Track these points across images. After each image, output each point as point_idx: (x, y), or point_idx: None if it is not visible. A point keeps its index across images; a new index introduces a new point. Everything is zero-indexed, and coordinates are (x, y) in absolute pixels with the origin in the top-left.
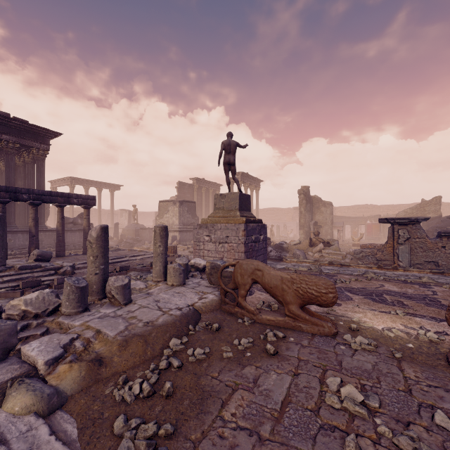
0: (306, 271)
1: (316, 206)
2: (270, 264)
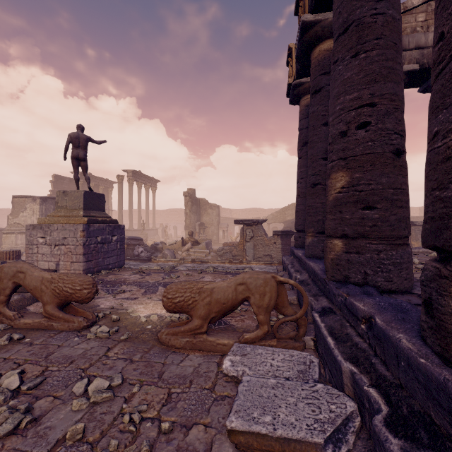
0: (157, 269)
1: (203, 208)
2: (134, 265)
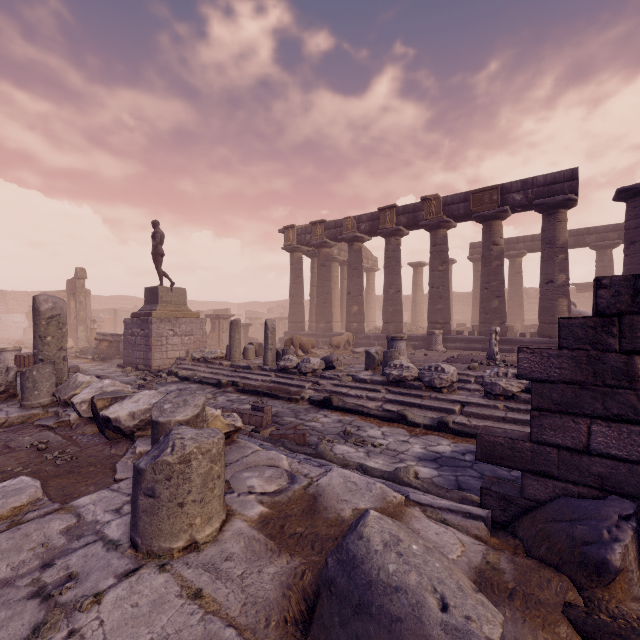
0: None
1: None
2: None
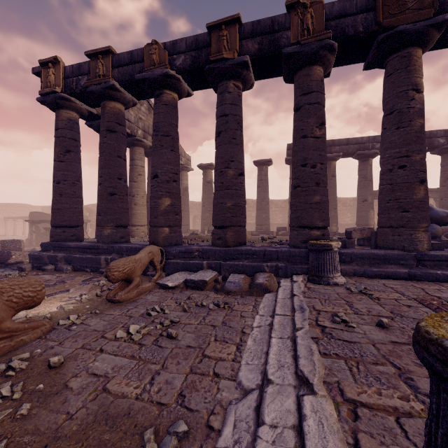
0: None
1: None
2: None
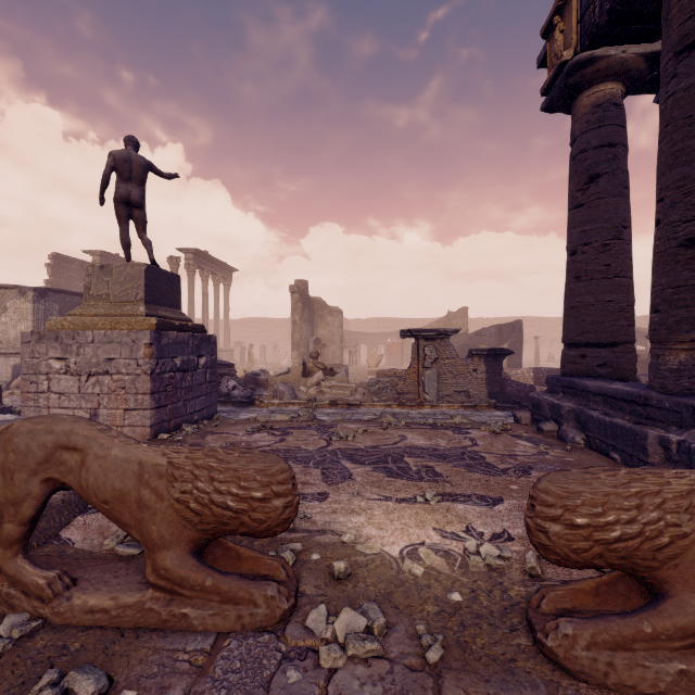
0: (287, 421)
1: (318, 314)
2: (228, 413)
